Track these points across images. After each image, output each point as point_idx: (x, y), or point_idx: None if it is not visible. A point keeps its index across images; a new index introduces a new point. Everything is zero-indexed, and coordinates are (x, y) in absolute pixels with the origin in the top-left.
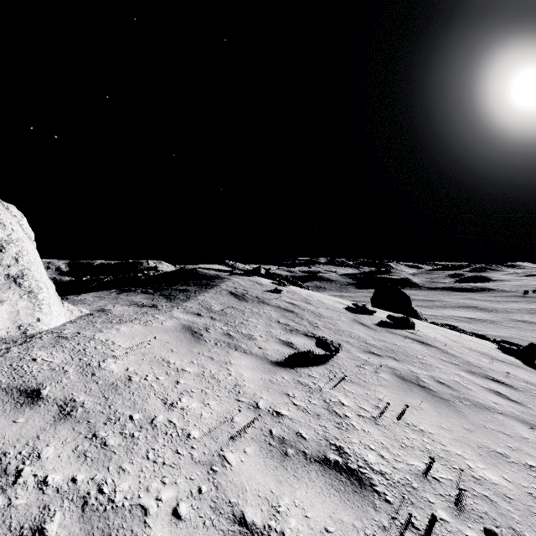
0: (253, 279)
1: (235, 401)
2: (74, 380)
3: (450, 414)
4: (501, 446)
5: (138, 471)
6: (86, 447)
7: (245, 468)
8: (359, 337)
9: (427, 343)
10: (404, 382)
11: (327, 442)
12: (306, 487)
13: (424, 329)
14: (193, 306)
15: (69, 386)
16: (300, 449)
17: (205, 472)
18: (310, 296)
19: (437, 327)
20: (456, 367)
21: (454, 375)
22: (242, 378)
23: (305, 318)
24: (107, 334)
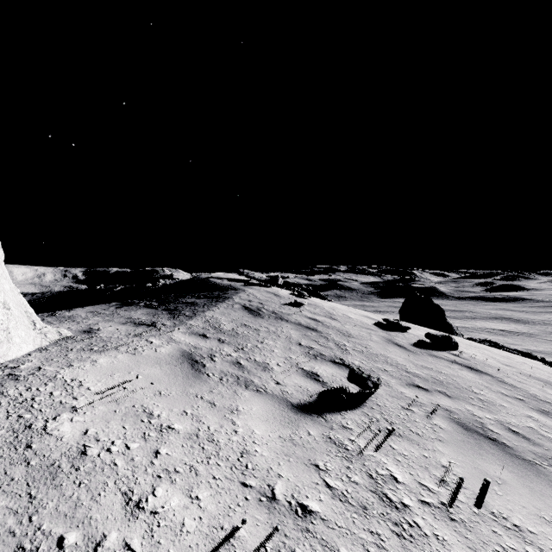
0: (270, 290)
1: (240, 487)
2: None
3: (547, 491)
4: None
5: None
6: None
7: None
8: (397, 363)
9: (477, 369)
10: (467, 433)
11: None
12: None
13: (467, 349)
14: (198, 325)
15: None
16: None
17: None
18: (334, 310)
19: (481, 346)
20: (523, 404)
21: (526, 418)
22: (252, 439)
23: (330, 338)
24: (76, 370)
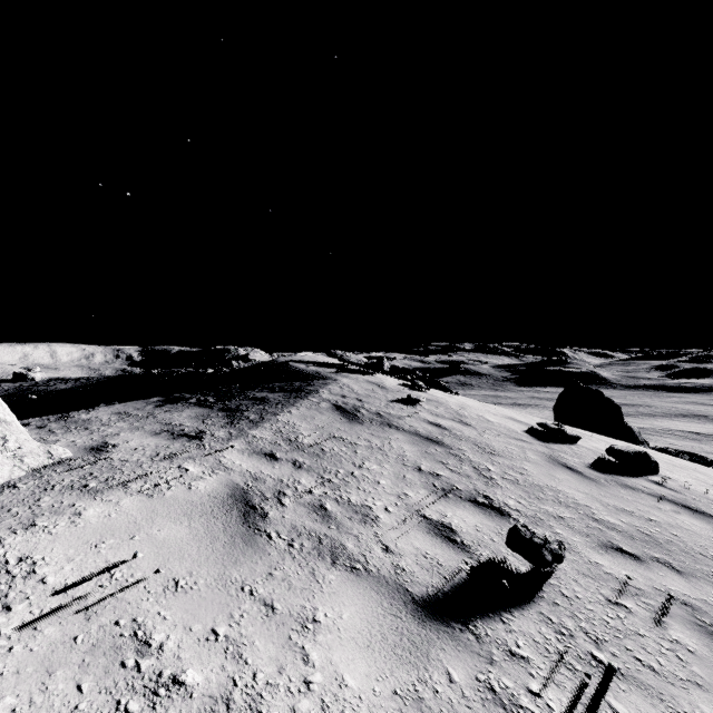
0: (372, 379)
1: None
2: None
3: None
4: None
5: None
6: None
7: None
8: (576, 502)
9: (702, 511)
10: None
11: None
12: None
13: (672, 472)
14: (265, 437)
15: None
16: None
17: None
18: (464, 409)
19: (687, 465)
20: None
21: None
22: (340, 705)
23: (465, 458)
24: (37, 536)
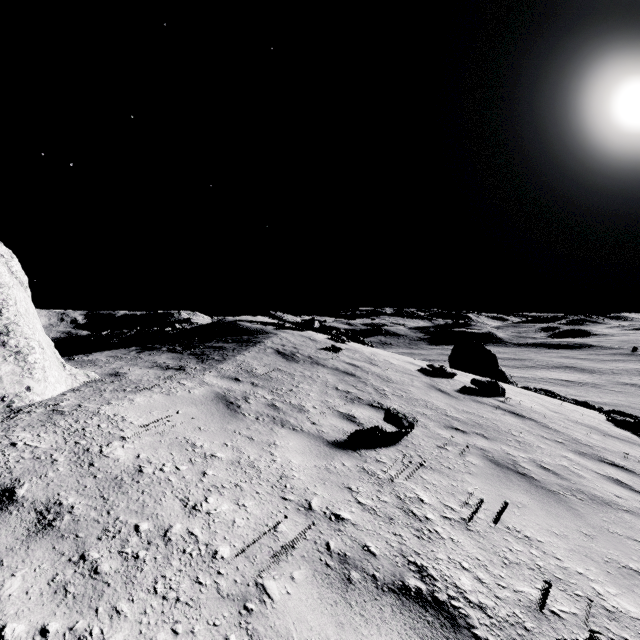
0: (305, 334)
1: (280, 500)
2: (63, 474)
3: (563, 514)
4: (634, 560)
5: (140, 613)
6: (68, 577)
7: (293, 604)
8: (438, 407)
9: (522, 415)
10: (498, 468)
11: (405, 560)
12: (379, 634)
13: (516, 396)
14: (229, 369)
15: (55, 482)
16: (368, 571)
17: (236, 613)
18: (375, 356)
19: (532, 394)
20: (562, 446)
21: (560, 458)
22: (290, 467)
23: (369, 383)
24: (117, 407)
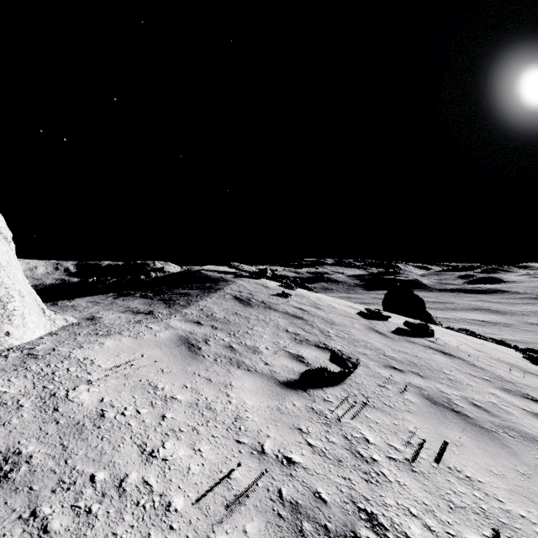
0: (259, 281)
1: (235, 443)
2: (27, 420)
3: (498, 452)
4: None
5: None
6: (16, 537)
7: None
8: (376, 347)
9: (450, 354)
10: (434, 406)
11: (355, 507)
12: None
13: (443, 336)
14: (192, 313)
15: (17, 429)
16: (320, 522)
17: None
18: (319, 300)
19: (456, 334)
20: (489, 383)
21: (489, 395)
22: (244, 408)
23: (315, 326)
24: (87, 351)
